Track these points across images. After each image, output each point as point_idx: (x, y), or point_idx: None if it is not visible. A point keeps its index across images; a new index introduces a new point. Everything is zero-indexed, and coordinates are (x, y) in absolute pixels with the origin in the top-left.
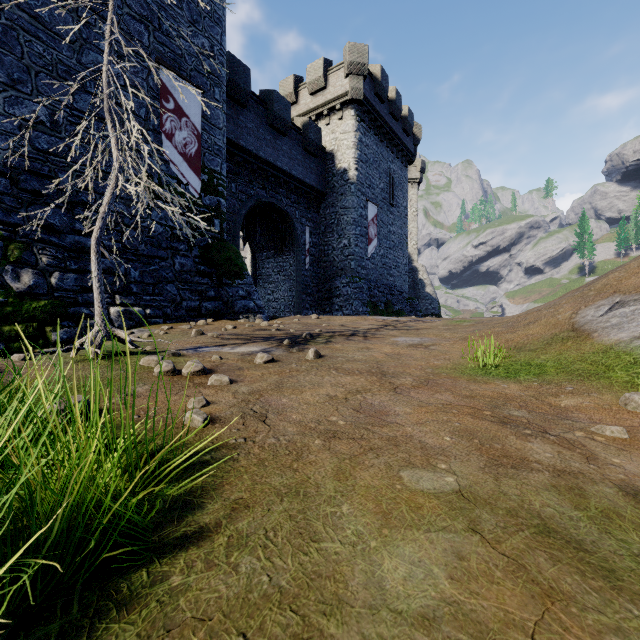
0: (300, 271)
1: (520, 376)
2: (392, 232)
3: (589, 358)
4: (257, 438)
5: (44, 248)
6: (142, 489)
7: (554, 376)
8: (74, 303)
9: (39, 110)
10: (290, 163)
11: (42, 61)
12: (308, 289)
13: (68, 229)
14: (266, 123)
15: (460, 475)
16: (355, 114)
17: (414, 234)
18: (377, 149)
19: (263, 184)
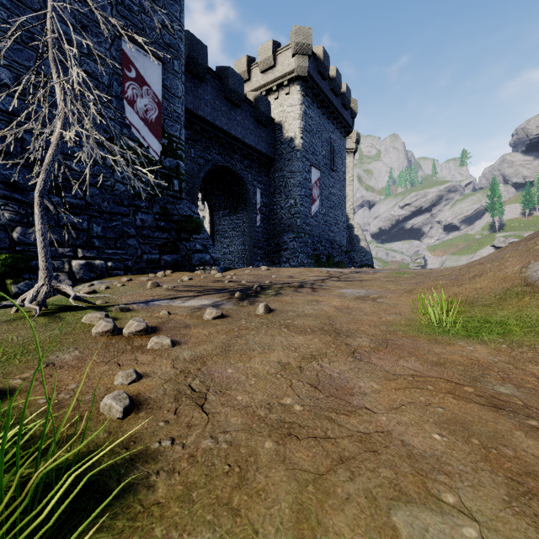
0: (252, 227)
1: (483, 335)
2: (332, 194)
3: None
4: (189, 438)
5: (7, 204)
6: None
7: (522, 337)
8: (36, 256)
9: (3, 73)
10: (243, 132)
11: (6, 27)
12: (259, 243)
13: (32, 186)
14: (222, 96)
15: (482, 521)
16: (300, 89)
17: (350, 196)
18: (320, 121)
19: (219, 150)
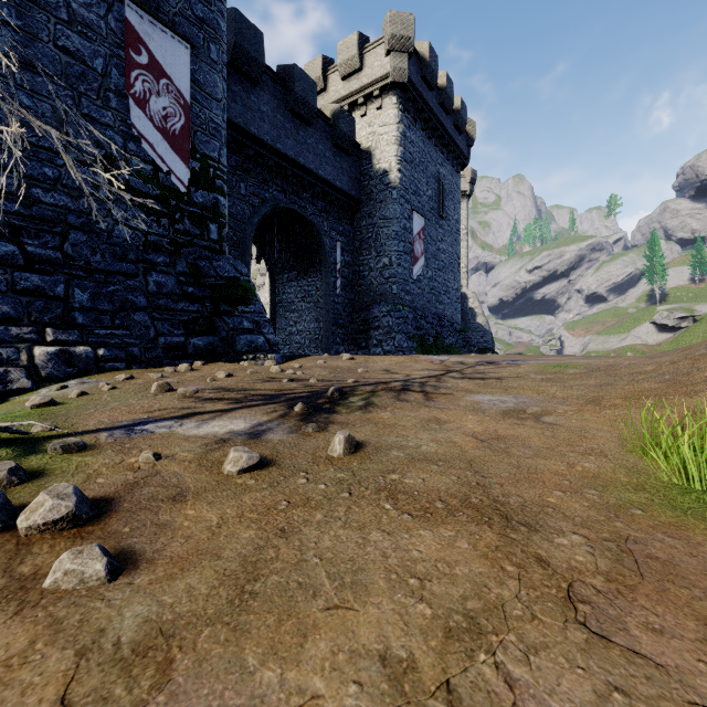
0: (329, 297)
1: None
2: (441, 250)
3: None
4: None
5: None
6: None
7: None
8: None
9: None
10: (316, 161)
11: None
12: (339, 319)
13: None
14: (285, 107)
15: None
16: (398, 102)
17: (463, 255)
18: (424, 147)
19: (282, 186)
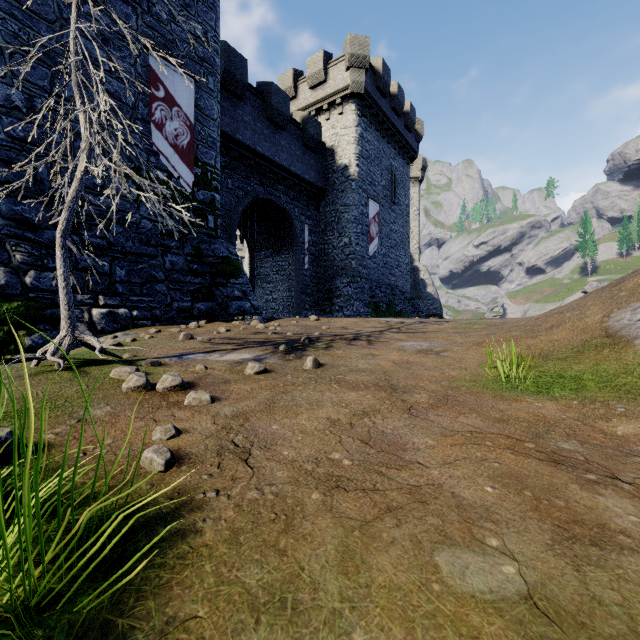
0: (299, 270)
1: (554, 391)
2: (394, 231)
3: (635, 370)
4: (234, 490)
5: (18, 244)
6: (44, 597)
7: (596, 392)
8: (52, 304)
9: (14, 94)
10: (289, 159)
11: (17, 41)
12: (308, 289)
13: (46, 224)
14: (264, 117)
15: (522, 560)
16: (356, 108)
17: (415, 233)
18: (379, 145)
19: (261, 180)
